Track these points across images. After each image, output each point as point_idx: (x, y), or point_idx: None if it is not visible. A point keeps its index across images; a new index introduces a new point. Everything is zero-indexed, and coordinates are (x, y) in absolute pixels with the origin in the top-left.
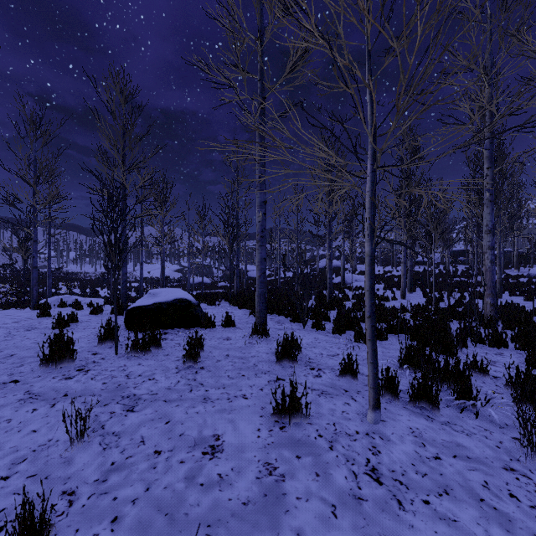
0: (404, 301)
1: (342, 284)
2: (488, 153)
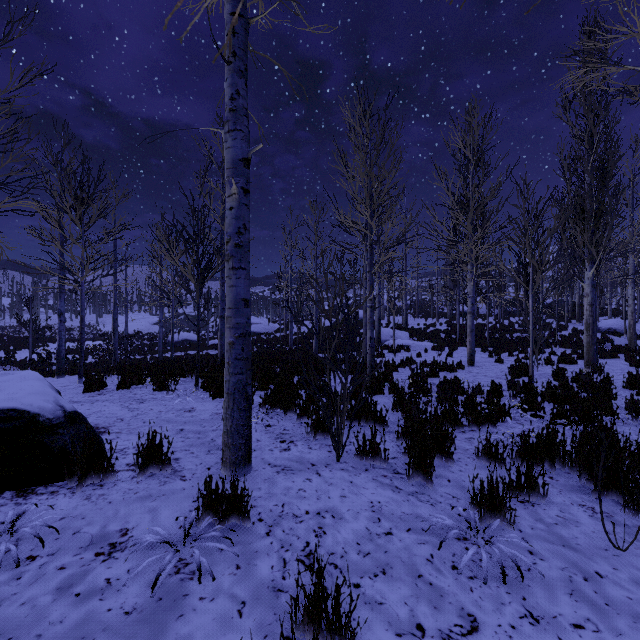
0: (473, 369)
1: (376, 342)
2: None
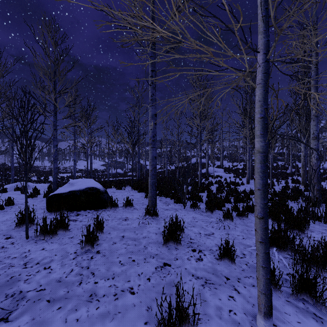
0: (249, 185)
1: (206, 174)
2: (314, 82)
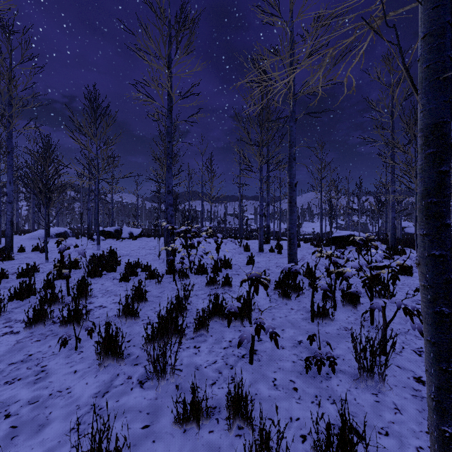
0: None
1: None
2: None
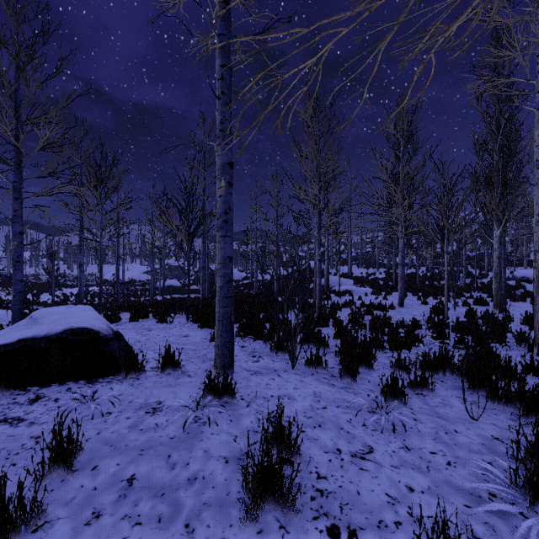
0: (403, 309)
1: (326, 288)
2: None
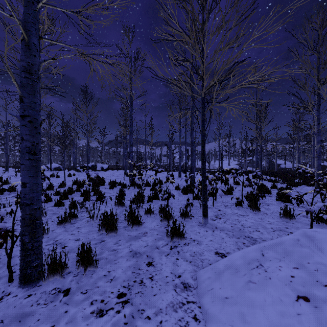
0: None
1: None
2: None
